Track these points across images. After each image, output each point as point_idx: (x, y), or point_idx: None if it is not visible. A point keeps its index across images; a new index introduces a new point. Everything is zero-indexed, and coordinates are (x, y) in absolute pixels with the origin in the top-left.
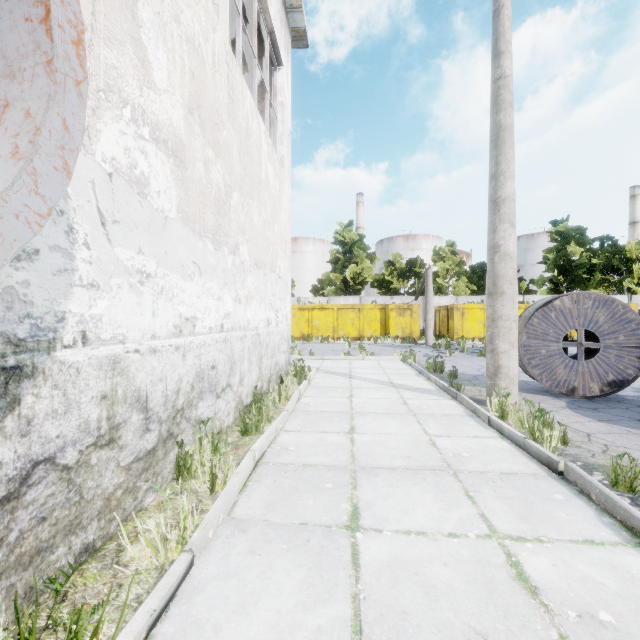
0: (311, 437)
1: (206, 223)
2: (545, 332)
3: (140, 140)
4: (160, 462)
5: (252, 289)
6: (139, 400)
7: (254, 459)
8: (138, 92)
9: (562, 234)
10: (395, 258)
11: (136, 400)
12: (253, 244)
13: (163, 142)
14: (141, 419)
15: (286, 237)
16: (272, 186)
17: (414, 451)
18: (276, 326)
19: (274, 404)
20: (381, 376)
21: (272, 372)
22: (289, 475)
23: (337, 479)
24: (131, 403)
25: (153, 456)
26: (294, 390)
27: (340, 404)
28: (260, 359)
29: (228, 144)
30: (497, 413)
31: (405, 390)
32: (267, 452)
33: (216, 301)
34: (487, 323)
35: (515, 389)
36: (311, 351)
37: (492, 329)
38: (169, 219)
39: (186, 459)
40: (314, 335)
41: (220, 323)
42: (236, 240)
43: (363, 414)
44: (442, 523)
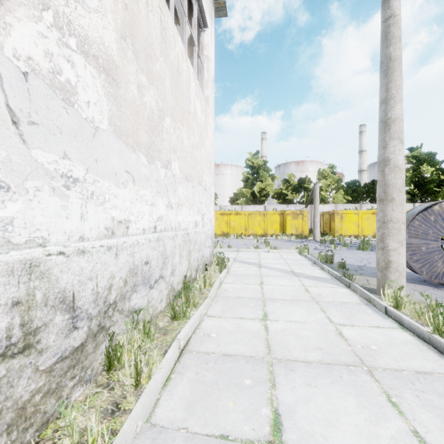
0: (230, 323)
1: (139, 139)
2: (425, 232)
3: (65, 48)
4: (90, 356)
5: (182, 197)
6: (64, 301)
7: (179, 348)
8: (63, 1)
9: (417, 158)
10: (290, 177)
11: (60, 301)
12: (183, 161)
13: (93, 57)
14: (66, 319)
15: (210, 159)
16: (199, 118)
17: (324, 342)
18: (202, 227)
19: (200, 290)
20: (284, 266)
21: (199, 263)
22: (210, 367)
23: (255, 374)
24: (54, 305)
25: (81, 352)
26: (216, 277)
27: (253, 290)
28: (189, 253)
29: (161, 76)
30: (390, 302)
31: (305, 278)
32: (192, 339)
33: (149, 206)
34: (378, 225)
35: (404, 281)
36: (229, 245)
37: (383, 230)
38: (100, 130)
39: (116, 350)
40: (231, 233)
41: (153, 225)
42: (168, 156)
43: (273, 300)
44: (374, 443)
